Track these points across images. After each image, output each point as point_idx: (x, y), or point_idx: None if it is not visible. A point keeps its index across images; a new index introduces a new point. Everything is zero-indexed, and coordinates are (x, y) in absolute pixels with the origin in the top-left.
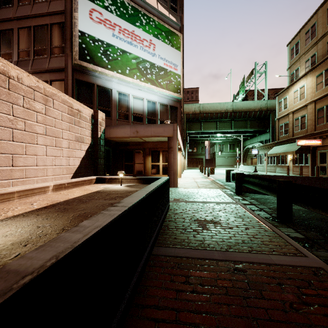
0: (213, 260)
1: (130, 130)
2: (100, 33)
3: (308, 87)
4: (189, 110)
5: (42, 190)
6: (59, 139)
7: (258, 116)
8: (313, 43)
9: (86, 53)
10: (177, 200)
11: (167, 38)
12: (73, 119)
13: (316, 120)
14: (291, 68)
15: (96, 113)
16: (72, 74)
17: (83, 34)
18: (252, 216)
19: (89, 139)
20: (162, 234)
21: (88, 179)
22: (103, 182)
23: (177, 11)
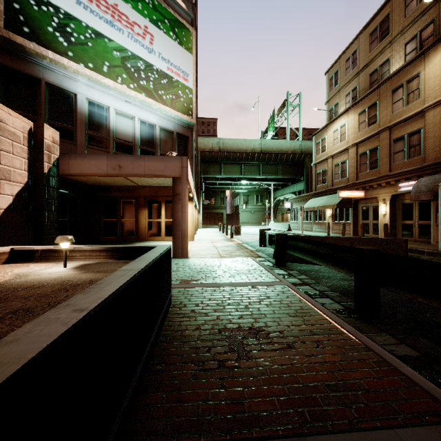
0: None
1: (108, 164)
2: None
3: (349, 127)
4: (205, 146)
5: None
6: None
7: (291, 160)
8: (354, 74)
9: (23, 21)
10: (187, 282)
11: (172, 30)
12: None
13: (359, 167)
14: (330, 103)
15: (39, 128)
16: None
17: None
18: (316, 310)
19: (24, 175)
20: (146, 392)
21: None
22: (28, 259)
23: None
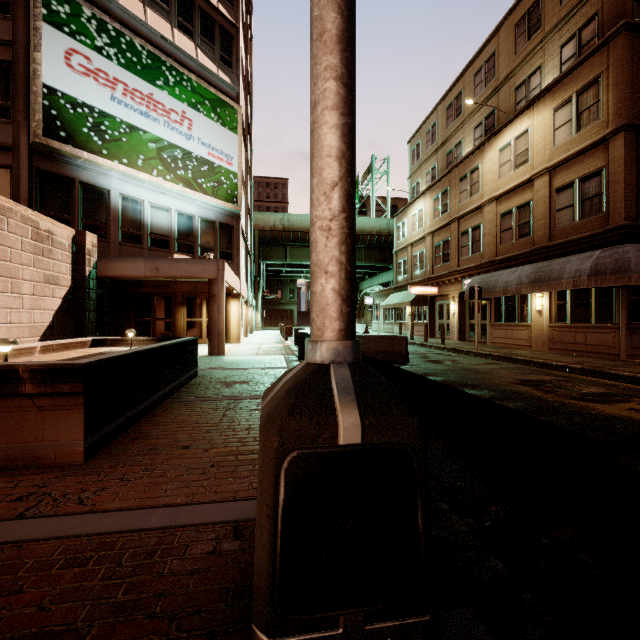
0: (219, 400)
1: (146, 267)
2: (86, 93)
3: (426, 212)
4: (265, 223)
5: (29, 351)
6: (17, 281)
7: (377, 243)
8: (433, 150)
9: (60, 126)
10: (214, 368)
11: (214, 110)
12: (41, 247)
13: (434, 259)
14: (412, 179)
15: (82, 235)
16: (29, 159)
17: (52, 91)
18: None
19: (69, 279)
20: (179, 393)
21: (82, 341)
22: (103, 345)
23: (232, 65)
